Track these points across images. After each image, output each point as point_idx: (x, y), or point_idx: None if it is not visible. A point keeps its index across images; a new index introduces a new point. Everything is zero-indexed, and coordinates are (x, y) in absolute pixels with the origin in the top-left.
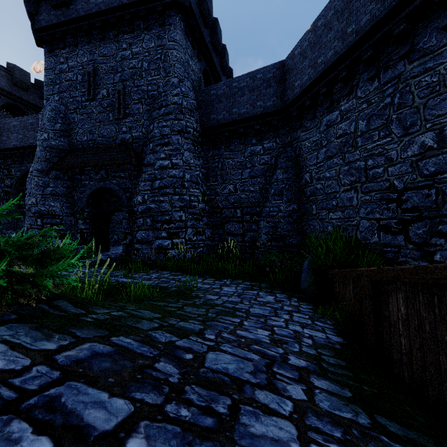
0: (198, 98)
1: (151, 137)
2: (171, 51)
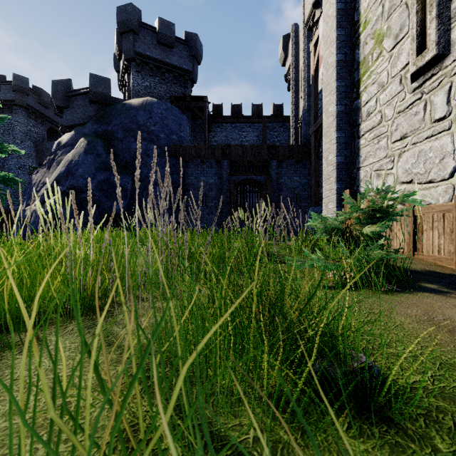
0: (39, 147)
1: (4, 169)
2: (16, 126)
